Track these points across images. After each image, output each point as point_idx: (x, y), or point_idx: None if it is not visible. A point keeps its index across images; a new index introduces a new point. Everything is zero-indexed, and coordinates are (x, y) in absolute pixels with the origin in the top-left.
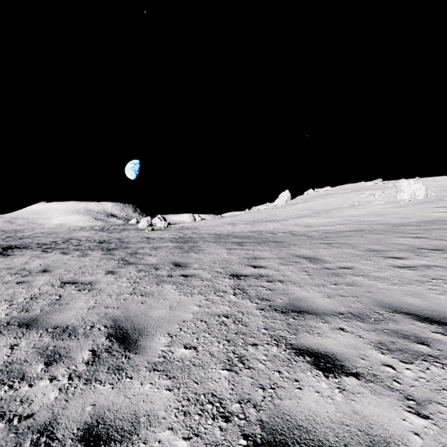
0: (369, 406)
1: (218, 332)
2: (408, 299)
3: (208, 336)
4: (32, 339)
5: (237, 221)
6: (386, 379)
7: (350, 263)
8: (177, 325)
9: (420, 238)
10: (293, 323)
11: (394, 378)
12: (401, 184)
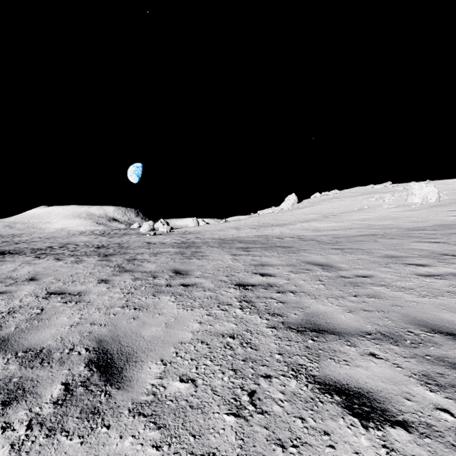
0: None
1: (223, 358)
2: (444, 314)
3: (210, 363)
4: None
5: (242, 225)
6: (446, 432)
7: (368, 271)
8: (172, 349)
9: (439, 243)
10: (313, 345)
11: None
12: (412, 186)
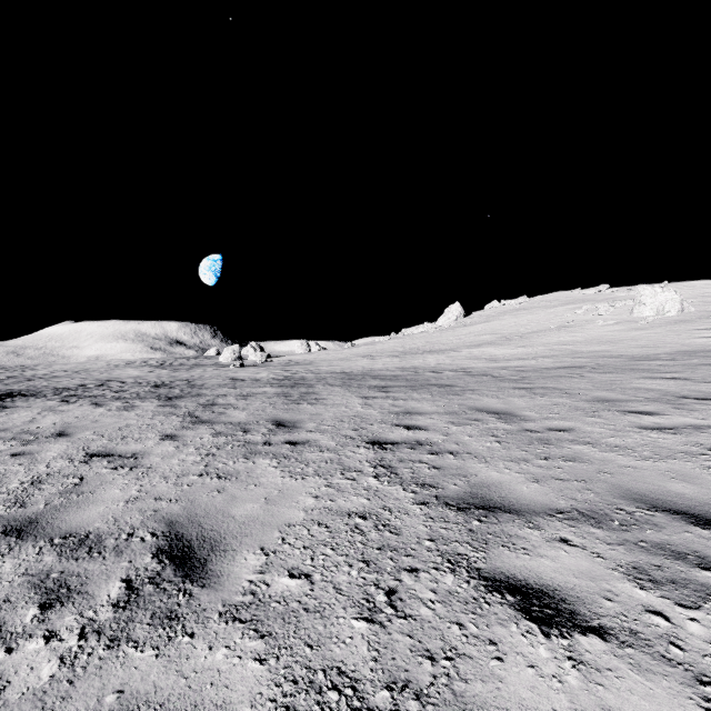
0: (631, 698)
1: (349, 545)
2: (672, 485)
3: (331, 553)
4: (24, 557)
5: (378, 351)
6: (656, 640)
7: (567, 422)
8: (277, 533)
9: (677, 380)
10: (479, 528)
11: (670, 639)
12: (640, 292)
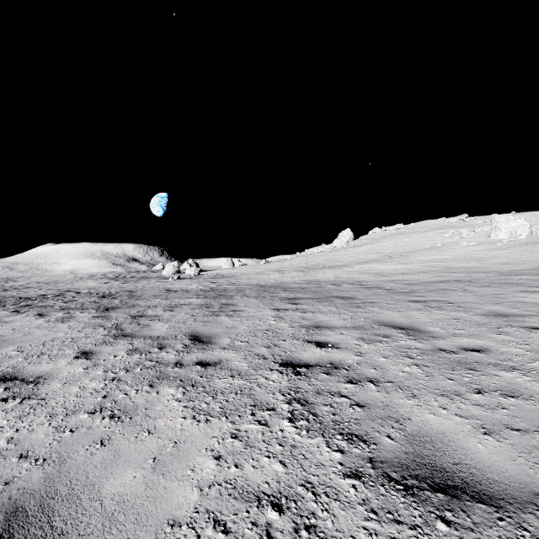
0: None
1: None
2: None
3: None
4: None
5: (287, 267)
6: None
7: (478, 340)
8: None
9: None
10: None
11: None
12: (497, 219)
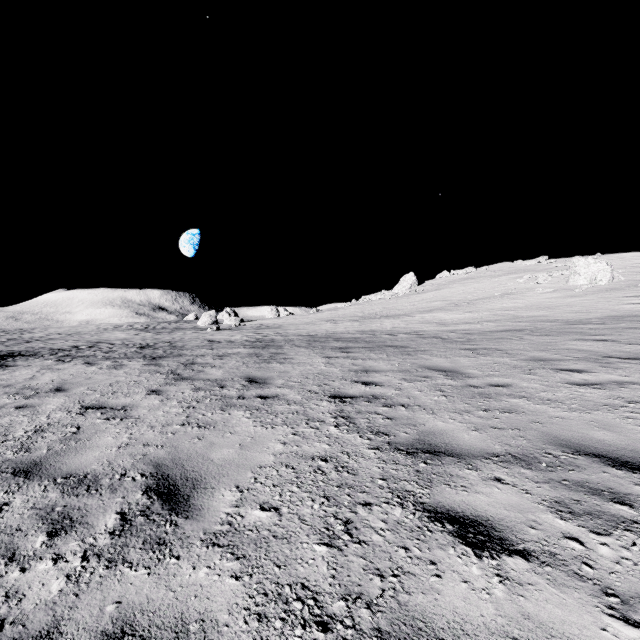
0: (547, 606)
1: (312, 483)
2: (595, 433)
3: (297, 490)
4: (31, 494)
5: (340, 316)
6: (571, 561)
7: (506, 379)
8: (250, 473)
9: (605, 341)
10: (425, 469)
11: (583, 560)
12: (575, 263)
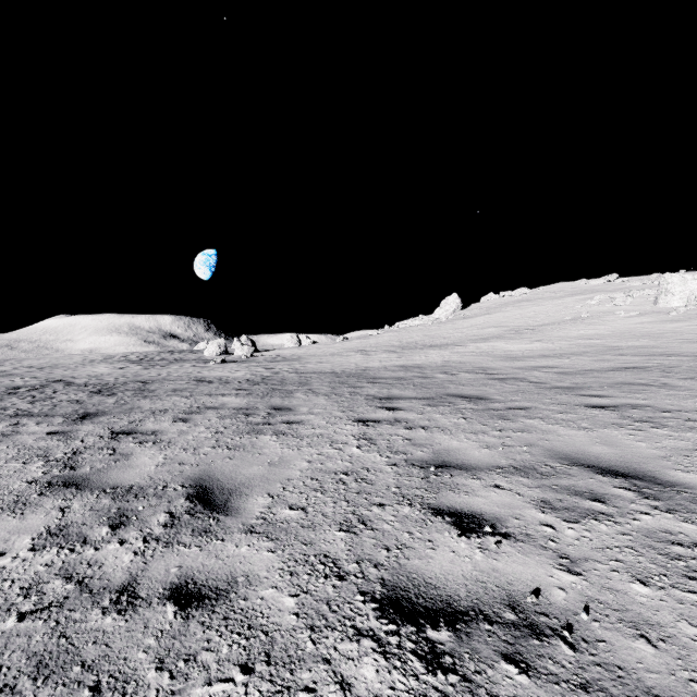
0: None
1: None
2: None
3: None
4: None
5: (372, 345)
6: None
7: None
8: None
9: None
10: None
11: None
12: (667, 279)
